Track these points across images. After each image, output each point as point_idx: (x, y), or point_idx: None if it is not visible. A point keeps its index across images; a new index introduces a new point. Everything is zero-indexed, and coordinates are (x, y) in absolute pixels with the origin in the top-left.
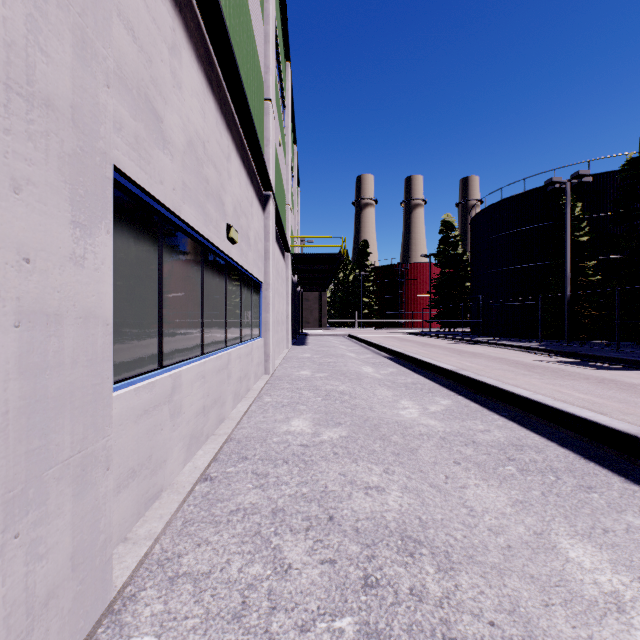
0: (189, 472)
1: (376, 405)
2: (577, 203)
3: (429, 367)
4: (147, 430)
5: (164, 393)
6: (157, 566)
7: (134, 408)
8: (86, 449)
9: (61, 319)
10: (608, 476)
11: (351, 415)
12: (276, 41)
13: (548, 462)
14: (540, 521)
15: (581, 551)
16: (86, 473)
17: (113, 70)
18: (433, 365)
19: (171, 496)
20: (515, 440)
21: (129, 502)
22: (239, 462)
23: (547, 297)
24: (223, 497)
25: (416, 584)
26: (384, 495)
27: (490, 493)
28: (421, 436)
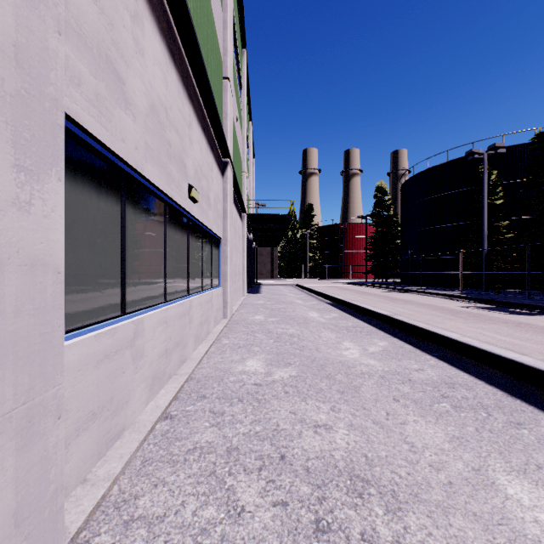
0: (151, 411)
1: (321, 346)
2: (493, 171)
3: (367, 312)
4: (108, 374)
5: (126, 338)
6: (113, 509)
7: (94, 353)
8: (33, 400)
9: (1, 266)
10: (534, 413)
11: (300, 356)
12: (234, 29)
13: (478, 399)
14: (477, 457)
15: (519, 488)
16: (33, 424)
17: (71, 26)
18: (370, 311)
19: (132, 435)
20: (447, 378)
21: (89, 444)
22: (198, 401)
23: (467, 252)
24: (181, 435)
25: (367, 528)
26: (332, 433)
27: (428, 429)
28: (363, 375)
